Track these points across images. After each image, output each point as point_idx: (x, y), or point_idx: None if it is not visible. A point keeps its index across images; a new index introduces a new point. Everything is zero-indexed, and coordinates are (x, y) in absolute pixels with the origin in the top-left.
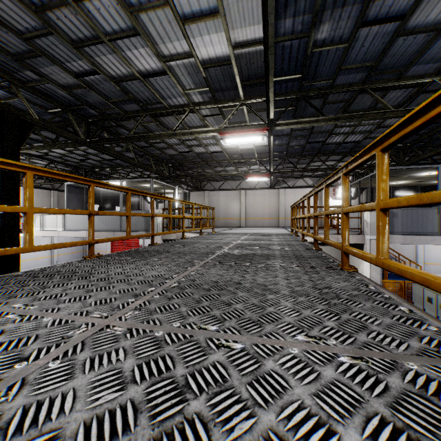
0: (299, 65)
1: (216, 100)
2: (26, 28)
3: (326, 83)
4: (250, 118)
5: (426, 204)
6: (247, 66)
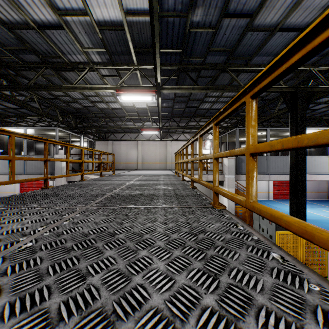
0: (180, 41)
1: (113, 62)
2: None
3: (199, 60)
4: (143, 82)
5: (307, 147)
6: (138, 35)
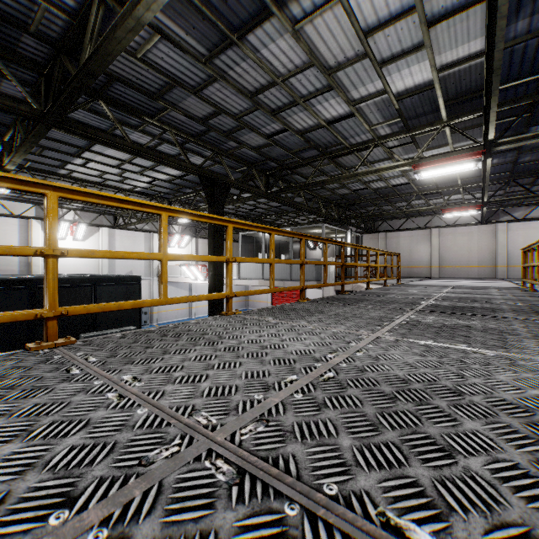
0: (537, 63)
1: (409, 128)
2: (239, 110)
3: None
4: (454, 138)
5: None
6: (455, 84)
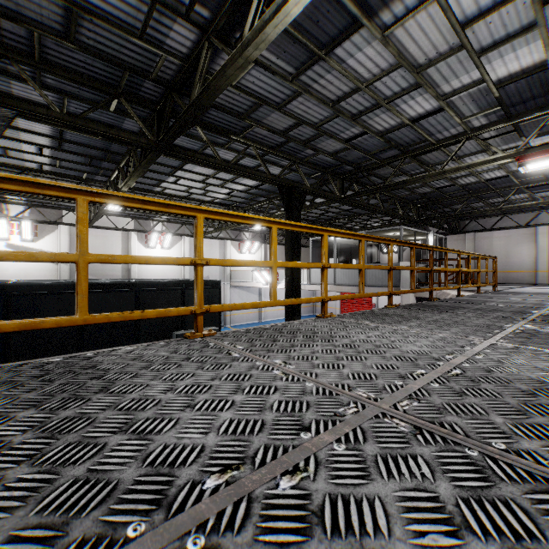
0: None
1: (510, 116)
2: (319, 119)
3: None
4: None
5: None
6: None
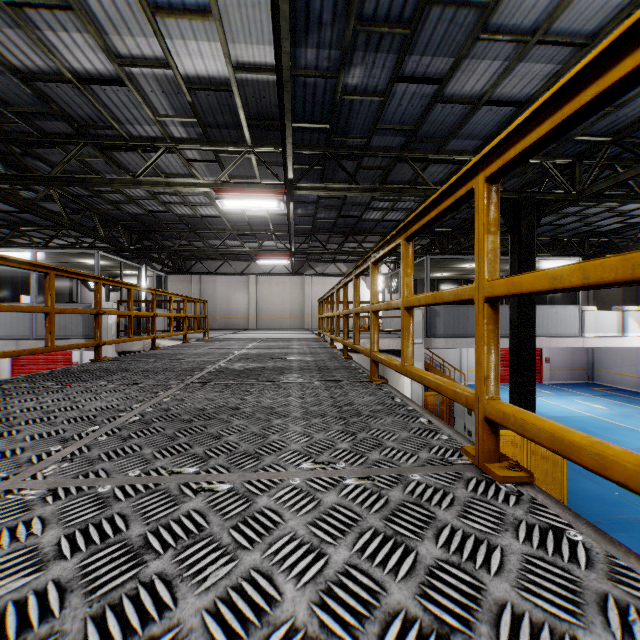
0: (326, 112)
1: (210, 139)
2: None
3: (360, 141)
4: (261, 173)
5: (440, 304)
6: (256, 99)
